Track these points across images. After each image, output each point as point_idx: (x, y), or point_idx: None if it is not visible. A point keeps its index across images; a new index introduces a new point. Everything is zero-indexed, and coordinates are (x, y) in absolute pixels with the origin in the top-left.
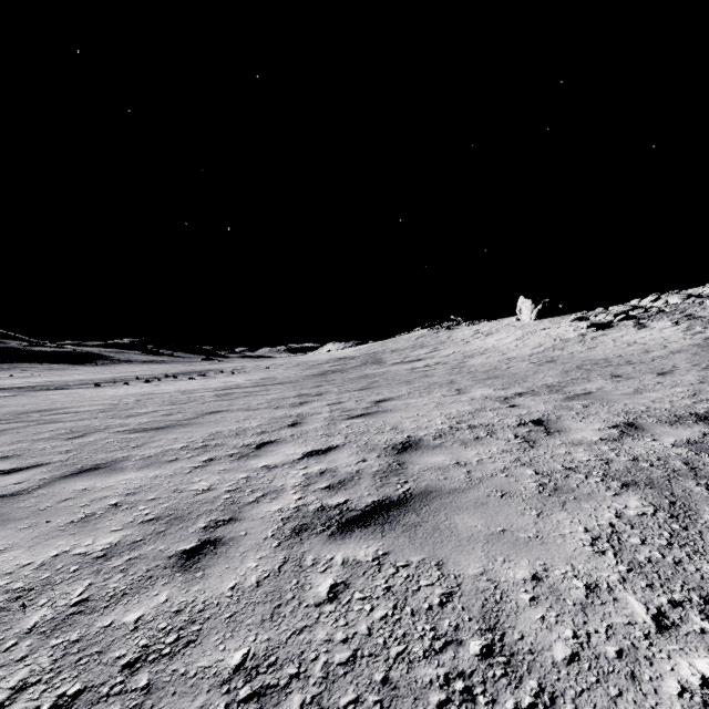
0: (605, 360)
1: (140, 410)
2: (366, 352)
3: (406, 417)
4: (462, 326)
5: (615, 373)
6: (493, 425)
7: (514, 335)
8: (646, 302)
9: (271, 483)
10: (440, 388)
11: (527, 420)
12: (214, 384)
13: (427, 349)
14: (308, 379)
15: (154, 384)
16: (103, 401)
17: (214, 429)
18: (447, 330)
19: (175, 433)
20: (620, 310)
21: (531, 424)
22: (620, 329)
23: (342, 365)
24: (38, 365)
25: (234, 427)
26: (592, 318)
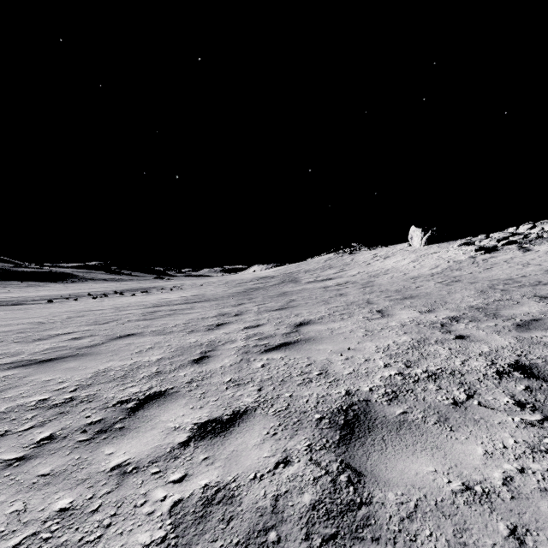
0: (512, 280)
1: (56, 331)
2: (283, 272)
3: (334, 351)
4: (362, 251)
5: (539, 294)
6: (462, 374)
7: (409, 257)
8: (524, 230)
9: (98, 544)
10: (360, 309)
11: (504, 364)
12: (149, 301)
13: (334, 270)
14: (232, 296)
15: (99, 300)
16: (36, 319)
17: (105, 364)
18: (349, 254)
19: (55, 371)
20: (502, 236)
21: (518, 374)
22: (506, 252)
23: (264, 283)
24: (19, 282)
25: (130, 361)
26: (477, 243)
